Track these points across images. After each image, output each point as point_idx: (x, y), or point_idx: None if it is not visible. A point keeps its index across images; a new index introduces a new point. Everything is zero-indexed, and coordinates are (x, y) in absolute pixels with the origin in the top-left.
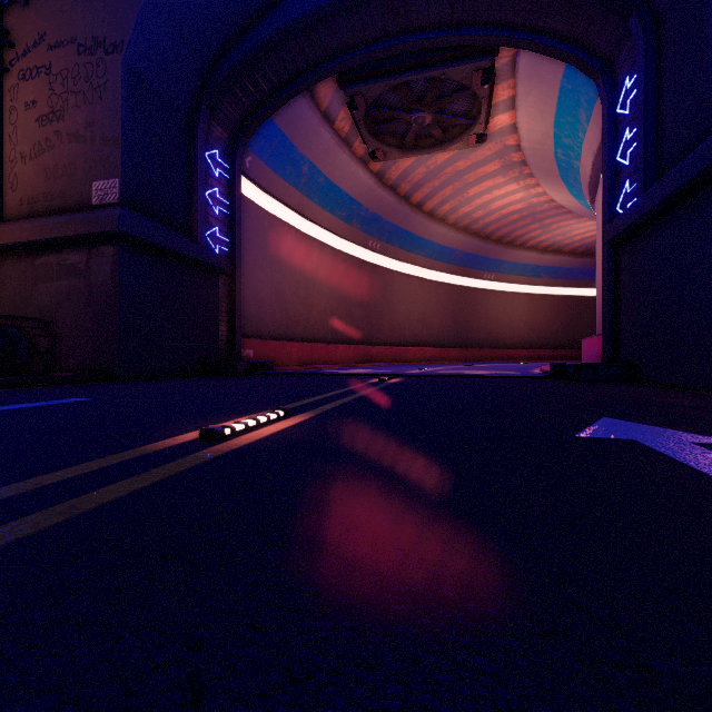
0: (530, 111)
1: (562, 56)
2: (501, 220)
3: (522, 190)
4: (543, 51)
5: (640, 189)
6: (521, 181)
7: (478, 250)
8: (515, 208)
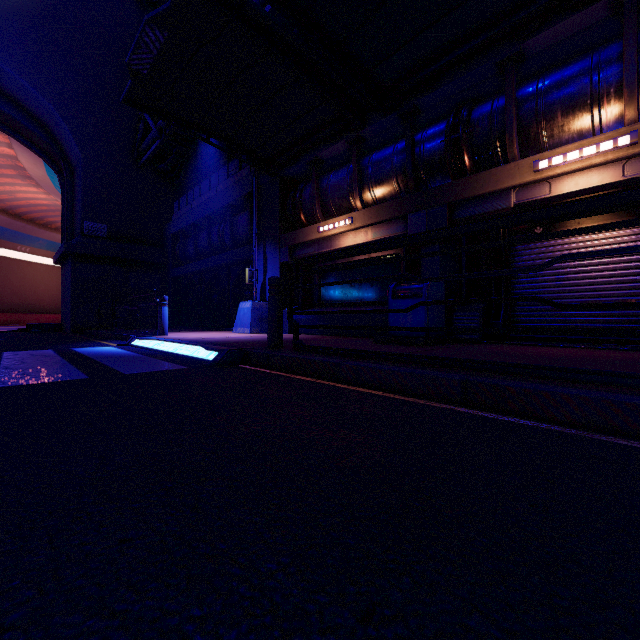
0: (27, 160)
1: (35, 152)
2: (31, 207)
3: (44, 194)
4: (22, 144)
5: None
6: (41, 188)
7: (9, 225)
8: (43, 202)
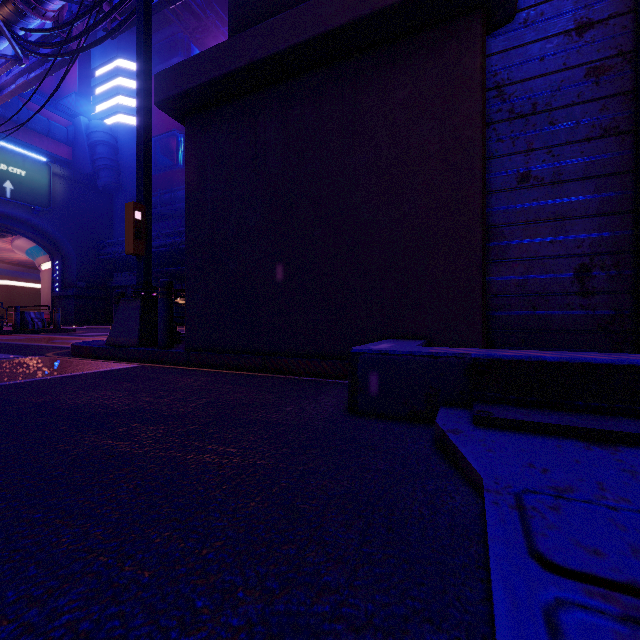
0: (23, 242)
1: (41, 246)
2: None
3: None
4: (36, 243)
5: (61, 288)
6: (1, 242)
7: None
8: None
